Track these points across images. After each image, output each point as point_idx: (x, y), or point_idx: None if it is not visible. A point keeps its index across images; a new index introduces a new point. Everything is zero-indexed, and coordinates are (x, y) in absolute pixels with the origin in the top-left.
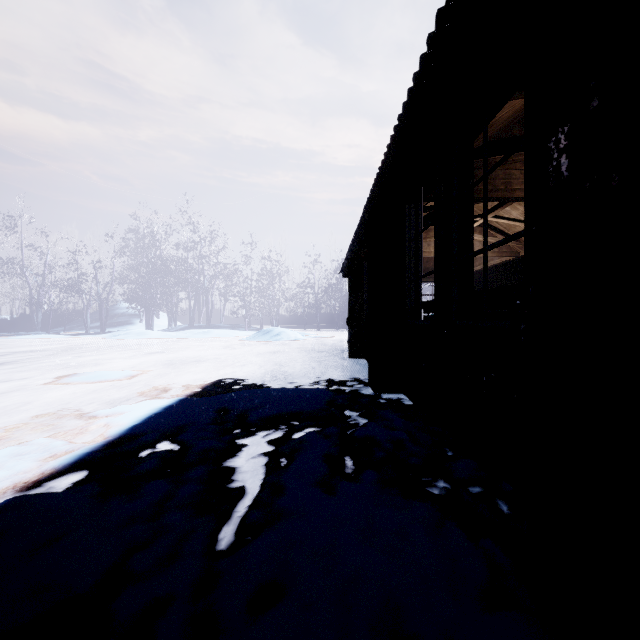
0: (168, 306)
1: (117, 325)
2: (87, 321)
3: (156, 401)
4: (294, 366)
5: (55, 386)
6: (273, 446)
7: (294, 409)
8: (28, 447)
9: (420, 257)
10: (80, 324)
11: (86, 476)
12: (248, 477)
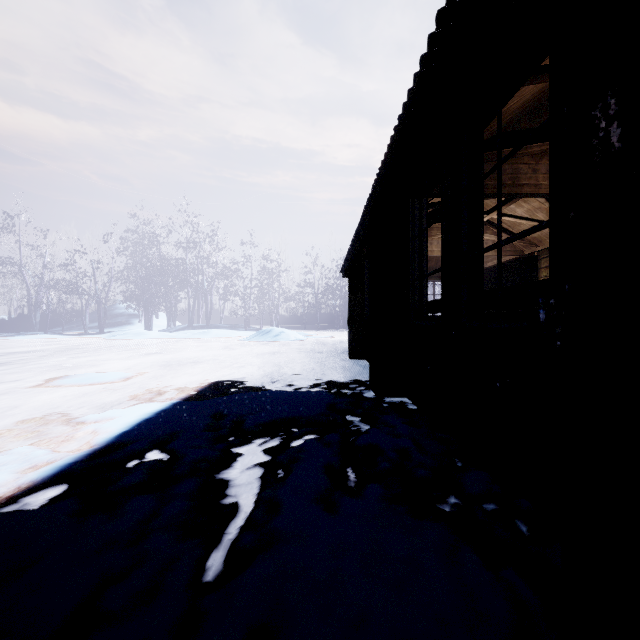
0: (167, 306)
1: (116, 325)
2: (86, 321)
3: (149, 405)
4: (293, 367)
5: (46, 389)
6: (270, 455)
7: (293, 414)
8: (7, 457)
9: (424, 255)
10: (79, 324)
11: (66, 491)
12: (242, 492)
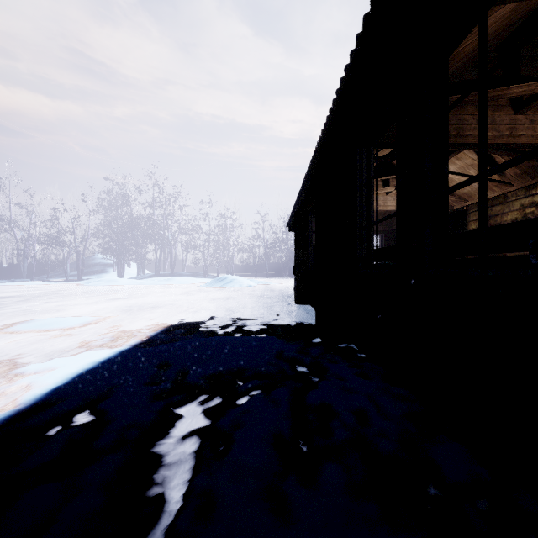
0: (137, 257)
1: (93, 273)
2: (67, 270)
3: (96, 354)
4: (244, 312)
5: (5, 334)
6: (211, 418)
7: (240, 364)
8: None
9: (372, 203)
10: (61, 272)
11: None
12: (171, 475)
